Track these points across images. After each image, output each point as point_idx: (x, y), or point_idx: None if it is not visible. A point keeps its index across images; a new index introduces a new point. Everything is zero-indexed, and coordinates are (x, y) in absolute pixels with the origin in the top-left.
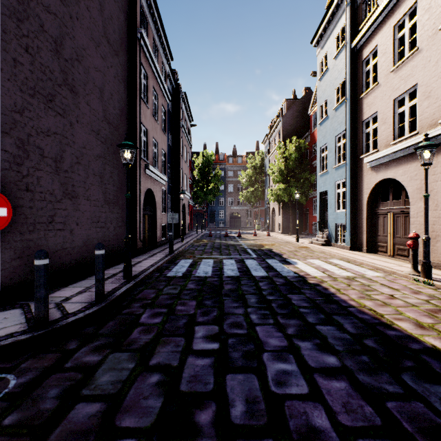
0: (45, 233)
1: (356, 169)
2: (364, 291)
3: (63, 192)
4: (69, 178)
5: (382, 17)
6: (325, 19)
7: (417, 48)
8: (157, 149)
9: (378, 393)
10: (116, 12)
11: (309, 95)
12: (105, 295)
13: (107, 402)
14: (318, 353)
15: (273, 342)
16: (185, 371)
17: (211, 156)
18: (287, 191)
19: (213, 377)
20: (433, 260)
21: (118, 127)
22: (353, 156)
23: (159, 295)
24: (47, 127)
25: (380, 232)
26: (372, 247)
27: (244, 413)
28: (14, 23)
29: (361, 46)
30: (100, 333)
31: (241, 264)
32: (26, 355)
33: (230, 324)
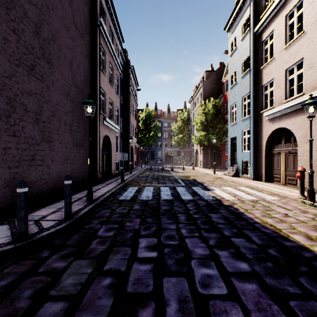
0: (28, 168)
1: (257, 120)
2: (265, 211)
3: (41, 137)
4: (47, 127)
5: (277, 9)
6: (235, 12)
7: (303, 32)
8: (112, 106)
9: (282, 293)
10: (82, 6)
11: (222, 67)
12: (72, 214)
13: (69, 301)
14: (233, 260)
15: (199, 251)
16: (131, 275)
17: (151, 111)
18: (207, 137)
19: (152, 280)
20: (315, 188)
21: (83, 90)
22: (255, 111)
23: (113, 214)
24: (30, 89)
25: (275, 167)
26: (269, 177)
27: (177, 310)
28: (4, 11)
29: (261, 31)
30: (67, 244)
31: (173, 190)
32: (9, 261)
33: (166, 237)
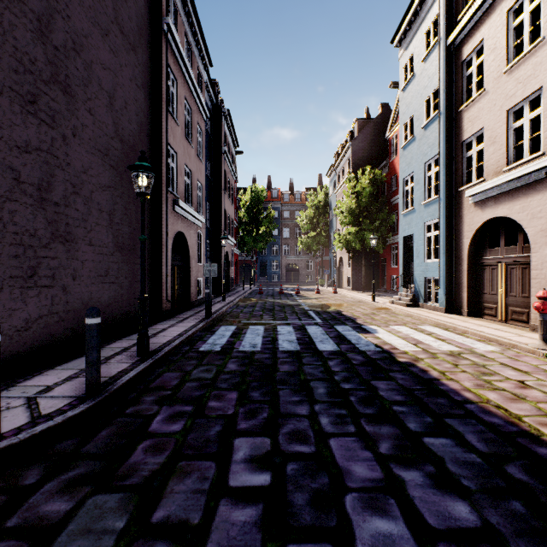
0: (23, 292)
1: (453, 205)
2: (480, 374)
3: (51, 233)
4: (62, 214)
5: (491, 1)
6: (411, 10)
7: (543, 38)
8: (191, 180)
9: None
10: None
11: (386, 113)
12: (105, 384)
13: None
14: (436, 496)
15: (360, 471)
16: (211, 536)
17: (261, 191)
18: (359, 235)
19: None
20: None
21: (136, 148)
22: (450, 189)
23: (185, 381)
24: (26, 140)
25: (487, 289)
26: (475, 308)
27: None
28: None
29: (460, 42)
30: (84, 451)
31: (302, 332)
32: None
33: (289, 435)
